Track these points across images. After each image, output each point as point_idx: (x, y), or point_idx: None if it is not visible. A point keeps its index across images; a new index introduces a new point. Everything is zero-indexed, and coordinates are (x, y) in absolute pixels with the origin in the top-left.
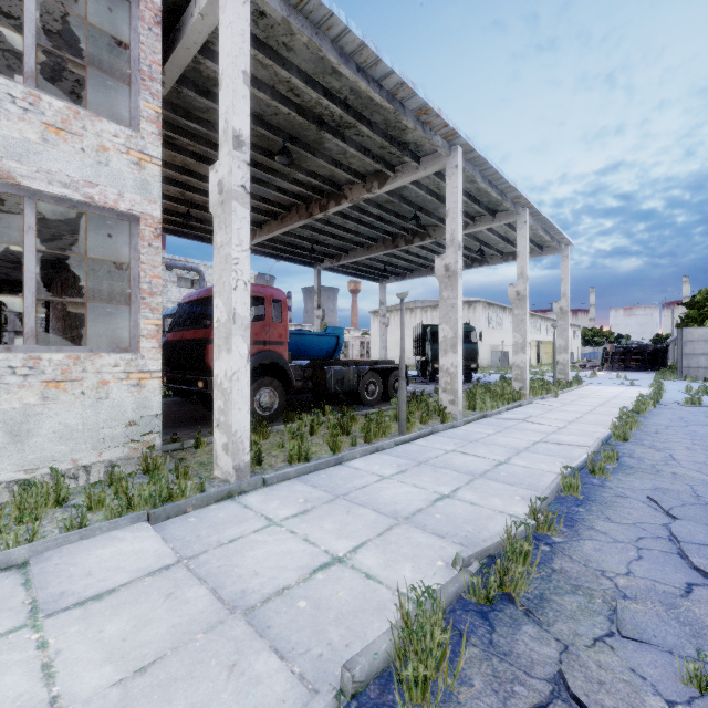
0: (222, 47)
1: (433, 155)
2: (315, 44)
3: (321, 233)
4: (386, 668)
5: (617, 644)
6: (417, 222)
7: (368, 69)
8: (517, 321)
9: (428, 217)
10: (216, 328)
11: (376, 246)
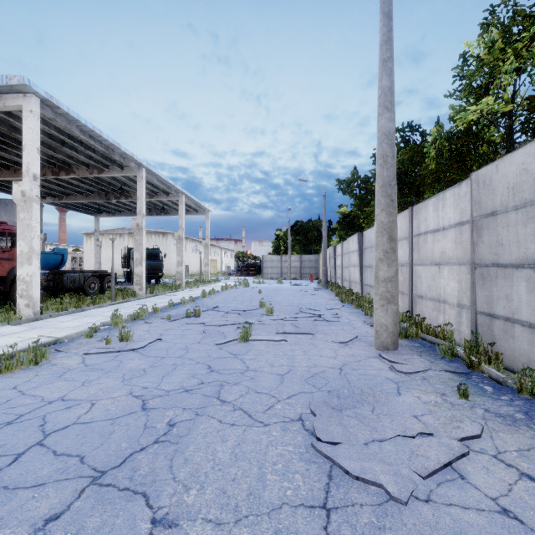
0: (25, 134)
1: (130, 168)
2: (69, 127)
3: (48, 183)
4: (110, 325)
5: (159, 320)
6: (123, 191)
7: (95, 136)
8: (179, 250)
9: (130, 189)
10: (19, 254)
11: (93, 195)
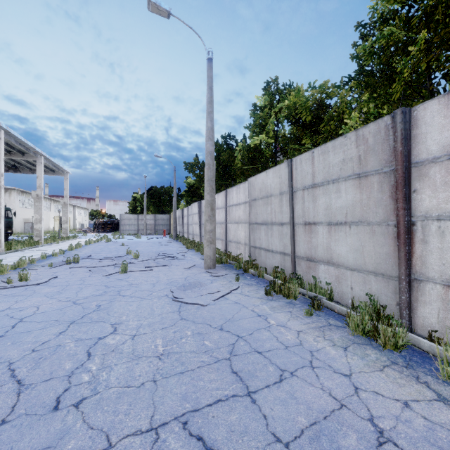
0: None
1: None
2: None
3: None
4: None
5: (41, 267)
6: None
7: None
8: (37, 208)
9: None
10: None
11: None
